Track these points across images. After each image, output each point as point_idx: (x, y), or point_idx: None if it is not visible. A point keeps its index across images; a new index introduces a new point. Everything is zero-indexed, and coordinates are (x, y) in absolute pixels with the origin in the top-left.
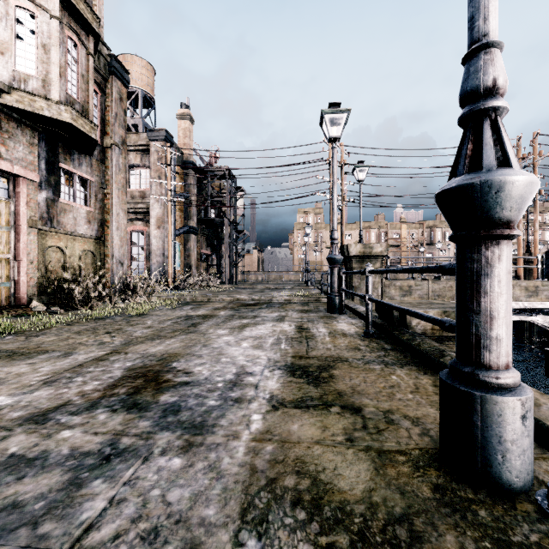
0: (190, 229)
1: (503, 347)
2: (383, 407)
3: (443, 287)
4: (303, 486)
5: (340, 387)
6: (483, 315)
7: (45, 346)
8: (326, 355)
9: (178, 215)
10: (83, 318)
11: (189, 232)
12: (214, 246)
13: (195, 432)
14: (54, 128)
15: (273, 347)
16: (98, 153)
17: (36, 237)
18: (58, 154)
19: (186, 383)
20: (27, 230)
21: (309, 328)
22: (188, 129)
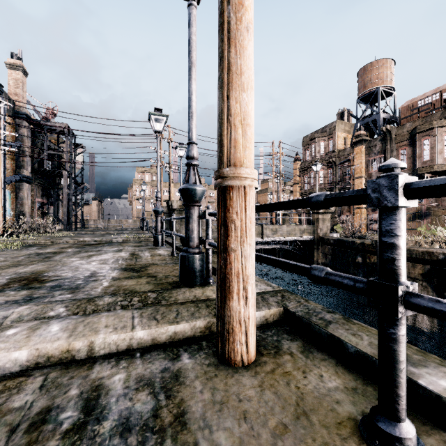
0: (23, 178)
1: (195, 240)
2: (166, 274)
3: None
4: (126, 292)
5: (150, 272)
6: (190, 230)
7: None
8: (146, 263)
9: (9, 163)
10: None
11: (22, 181)
12: (50, 195)
13: (74, 289)
14: None
15: (113, 263)
16: None
17: None
18: None
19: (59, 279)
20: None
21: (138, 254)
22: (20, 80)
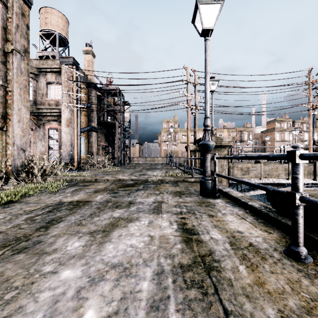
0: (92, 128)
1: None
2: None
3: (271, 168)
4: None
5: None
6: None
7: None
8: None
9: (84, 119)
10: None
11: (91, 130)
12: (109, 140)
13: None
14: None
15: None
16: None
17: None
18: None
19: None
20: None
21: (196, 231)
22: (91, 60)
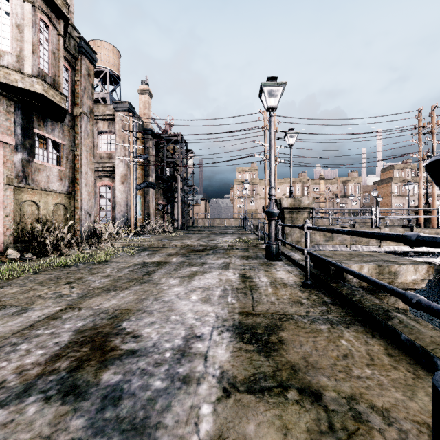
0: (149, 184)
1: None
2: (344, 390)
3: None
4: None
5: (292, 357)
6: None
7: (4, 300)
8: (271, 311)
9: (139, 173)
10: (51, 266)
11: (148, 187)
12: (169, 198)
13: None
14: (28, 98)
15: (220, 301)
16: (69, 121)
17: (12, 193)
18: (33, 121)
19: (133, 353)
20: (3, 187)
21: (251, 277)
22: (147, 102)
